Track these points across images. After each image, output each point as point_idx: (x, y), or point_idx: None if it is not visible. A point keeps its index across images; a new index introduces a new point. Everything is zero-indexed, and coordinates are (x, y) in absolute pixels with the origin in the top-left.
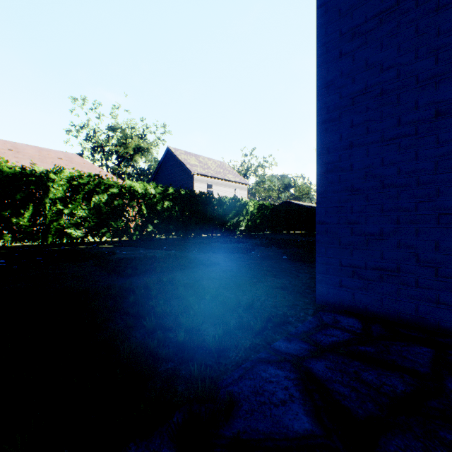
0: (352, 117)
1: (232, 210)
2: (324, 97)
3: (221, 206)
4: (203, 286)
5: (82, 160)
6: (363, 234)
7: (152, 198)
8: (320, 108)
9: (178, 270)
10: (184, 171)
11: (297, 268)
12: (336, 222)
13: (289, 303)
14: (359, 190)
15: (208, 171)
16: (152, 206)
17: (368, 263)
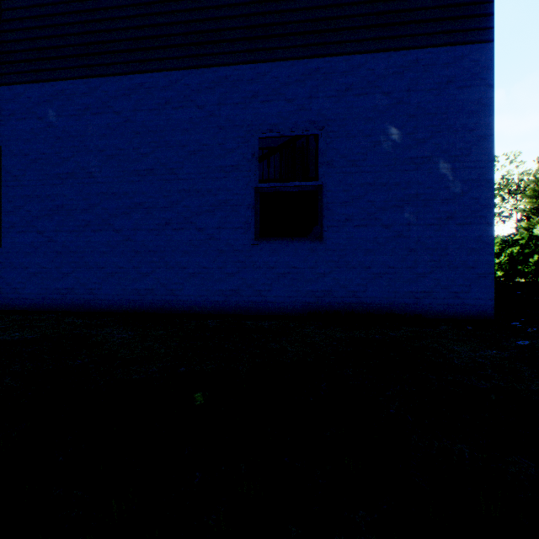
0: None
1: None
2: None
3: None
4: None
5: None
6: None
7: None
8: None
9: None
10: None
11: None
12: None
13: None
14: None
15: None
16: None
17: None
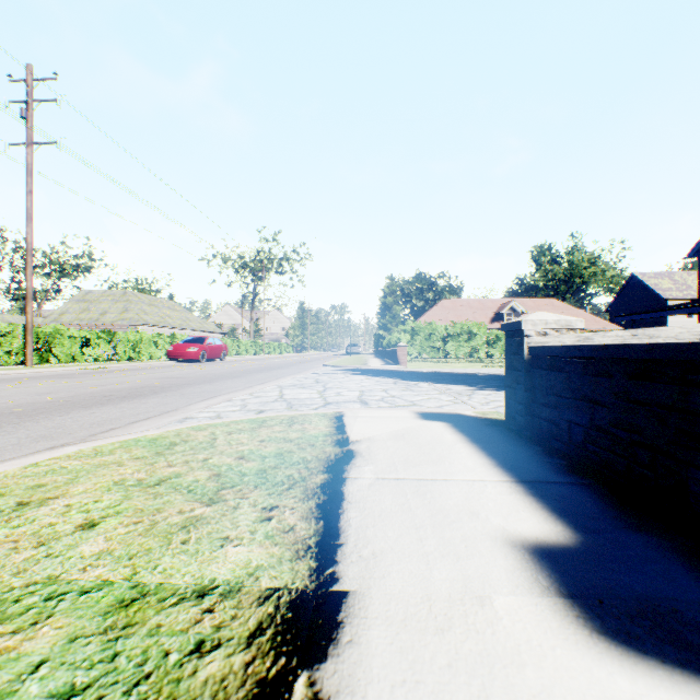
0: None
1: None
2: None
3: None
4: None
5: (558, 303)
6: None
7: None
8: None
9: None
10: (653, 297)
11: None
12: None
13: None
14: None
15: (686, 292)
16: None
17: None
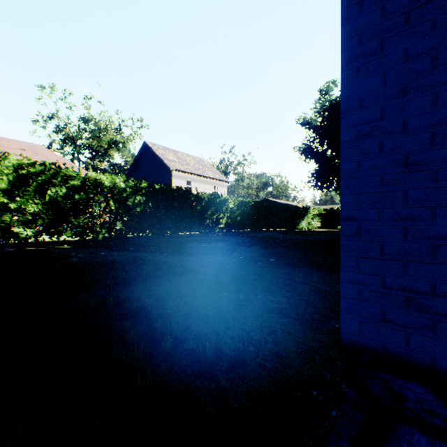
0: (406, 44)
1: (211, 207)
2: (354, 19)
3: (199, 202)
4: (167, 311)
5: (49, 152)
6: (427, 237)
7: (122, 193)
8: (347, 38)
9: (139, 281)
10: (162, 167)
11: (291, 276)
12: (376, 216)
13: (299, 346)
14: (419, 163)
15: (187, 167)
16: (121, 201)
17: (437, 285)
